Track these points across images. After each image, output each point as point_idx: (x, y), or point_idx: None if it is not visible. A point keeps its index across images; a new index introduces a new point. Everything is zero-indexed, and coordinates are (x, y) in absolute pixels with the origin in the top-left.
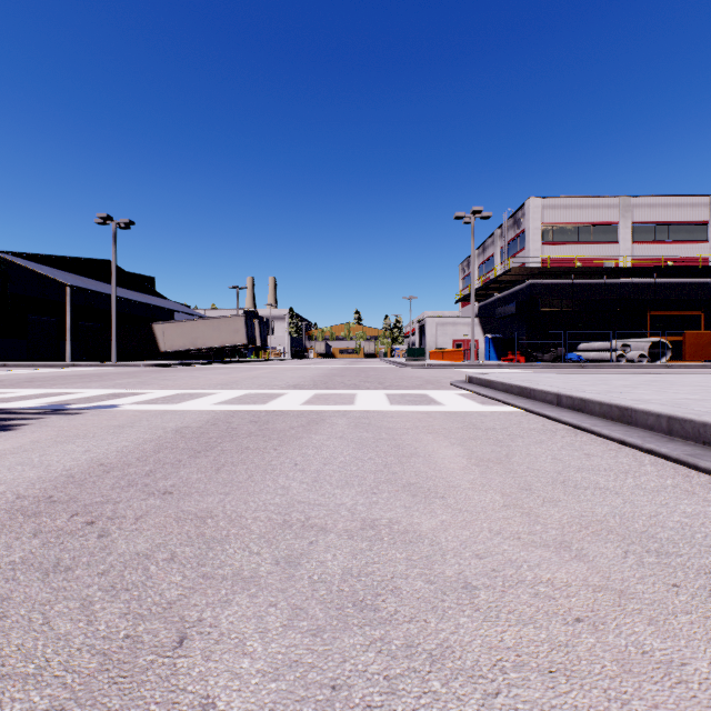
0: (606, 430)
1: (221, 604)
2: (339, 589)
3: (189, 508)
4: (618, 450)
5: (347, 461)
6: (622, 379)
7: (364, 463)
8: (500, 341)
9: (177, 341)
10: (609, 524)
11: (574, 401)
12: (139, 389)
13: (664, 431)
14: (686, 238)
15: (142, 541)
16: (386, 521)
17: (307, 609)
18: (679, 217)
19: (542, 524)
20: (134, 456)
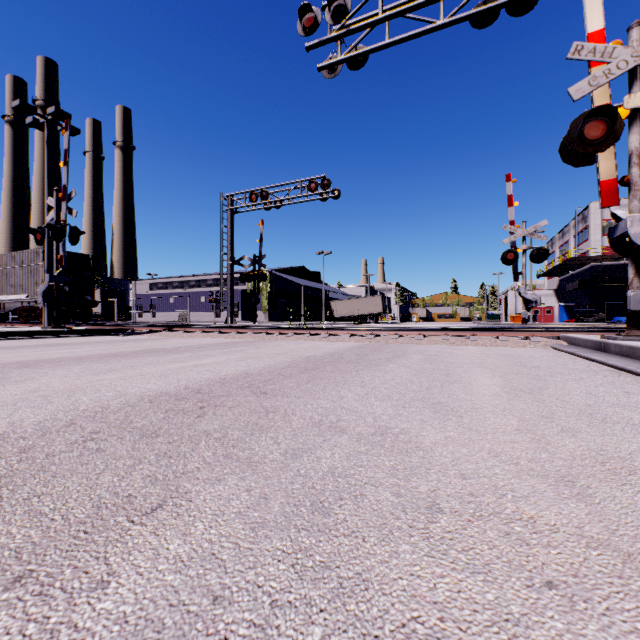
0: None
1: None
2: None
3: None
4: None
5: None
6: None
7: None
8: (572, 308)
9: (343, 311)
10: None
11: None
12: None
13: None
14: None
15: None
16: None
17: None
18: None
19: None
20: None
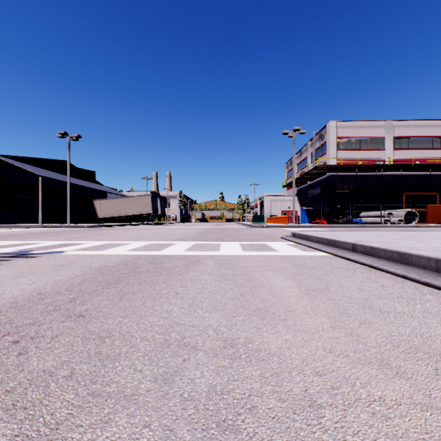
0: (391, 268)
1: (102, 425)
2: (205, 407)
3: (94, 329)
4: (402, 282)
5: (213, 291)
6: (393, 234)
7: (226, 293)
8: (311, 211)
9: (108, 211)
10: (415, 343)
11: (366, 249)
12: (80, 241)
13: (433, 269)
14: (427, 146)
15: (51, 359)
16: (242, 340)
17: (176, 430)
18: (423, 133)
19: (363, 343)
20: (65, 287)
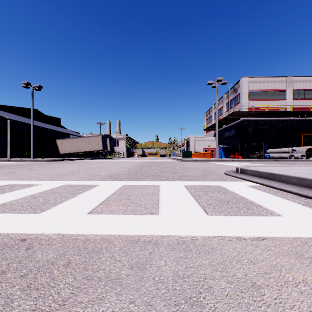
0: None
1: None
2: None
3: None
4: None
5: None
6: None
7: None
8: (226, 148)
9: (68, 148)
10: None
11: None
12: None
13: None
14: None
15: None
16: None
17: None
18: None
19: None
20: None
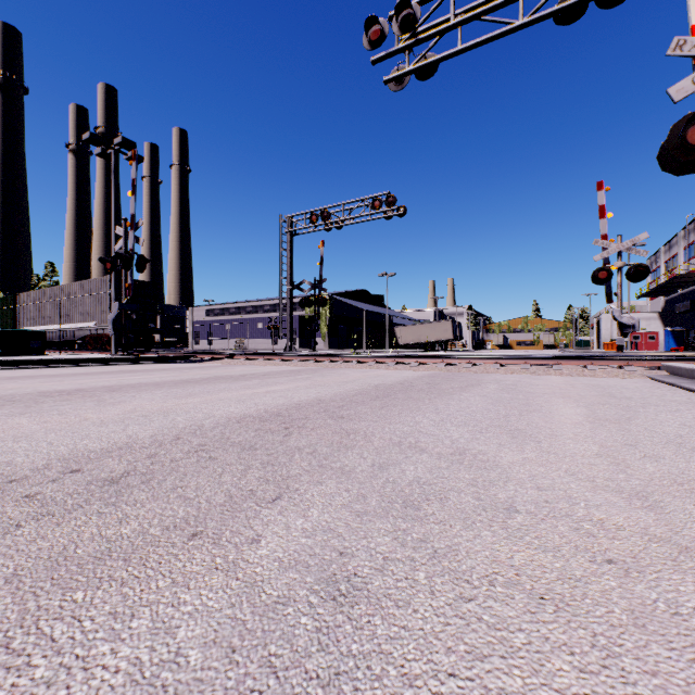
0: None
1: None
2: None
3: None
4: None
5: None
6: None
7: None
8: (681, 333)
9: (408, 338)
10: None
11: None
12: None
13: None
14: None
15: None
16: None
17: None
18: None
19: None
20: None
